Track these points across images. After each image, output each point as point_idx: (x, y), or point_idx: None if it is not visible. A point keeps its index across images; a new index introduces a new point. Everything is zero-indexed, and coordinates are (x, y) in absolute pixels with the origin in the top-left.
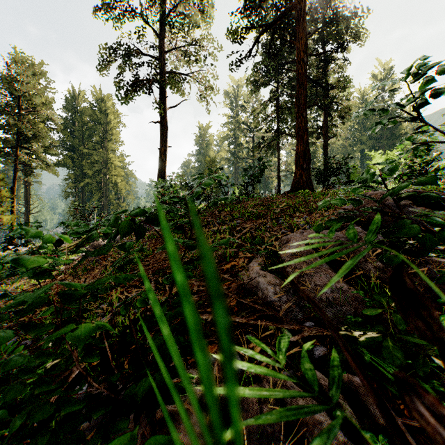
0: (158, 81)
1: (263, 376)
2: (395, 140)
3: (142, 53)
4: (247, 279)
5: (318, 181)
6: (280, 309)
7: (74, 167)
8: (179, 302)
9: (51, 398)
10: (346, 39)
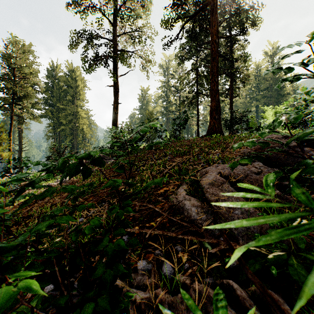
0: (112, 56)
1: (190, 285)
2: (281, 98)
3: (100, 37)
4: (176, 202)
5: (226, 128)
6: (201, 225)
7: (53, 118)
8: (119, 232)
9: (27, 292)
10: (246, 26)
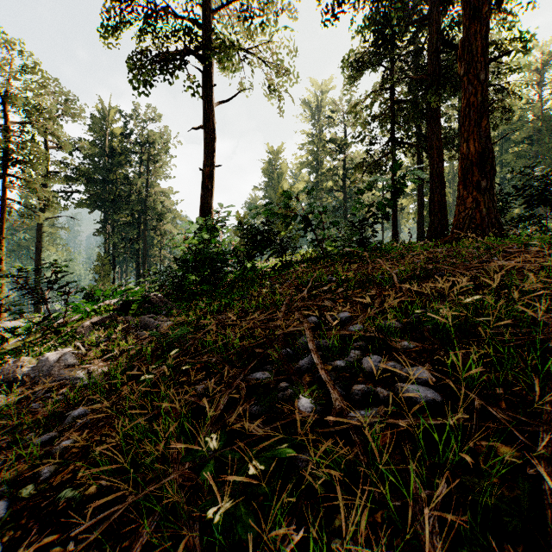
0: (197, 52)
1: None
2: None
3: (175, 17)
4: None
5: None
6: None
7: (102, 208)
8: None
9: None
10: None
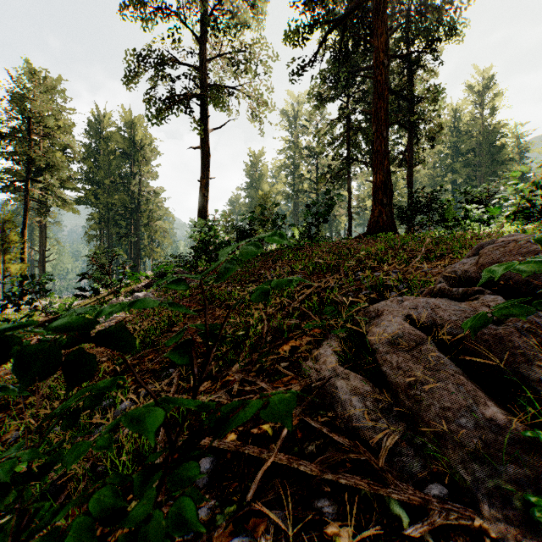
0: (197, 95)
1: None
2: (498, 168)
3: (178, 62)
4: (317, 380)
5: (401, 221)
6: (377, 446)
7: (98, 205)
8: None
9: None
10: (437, 38)
